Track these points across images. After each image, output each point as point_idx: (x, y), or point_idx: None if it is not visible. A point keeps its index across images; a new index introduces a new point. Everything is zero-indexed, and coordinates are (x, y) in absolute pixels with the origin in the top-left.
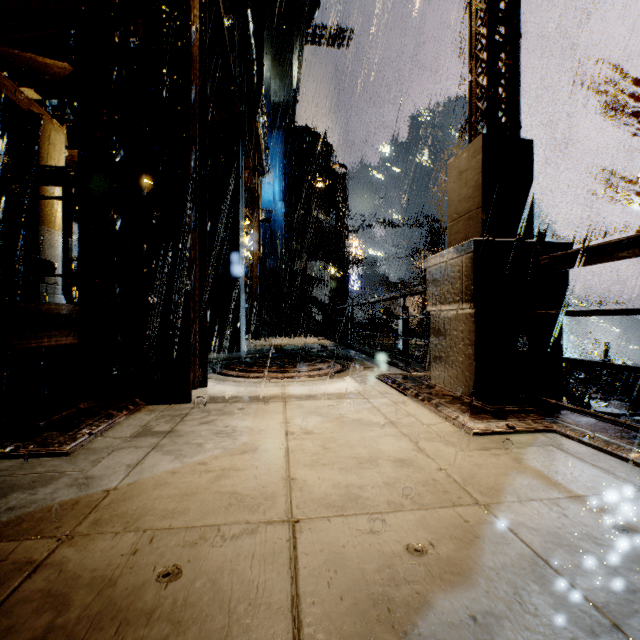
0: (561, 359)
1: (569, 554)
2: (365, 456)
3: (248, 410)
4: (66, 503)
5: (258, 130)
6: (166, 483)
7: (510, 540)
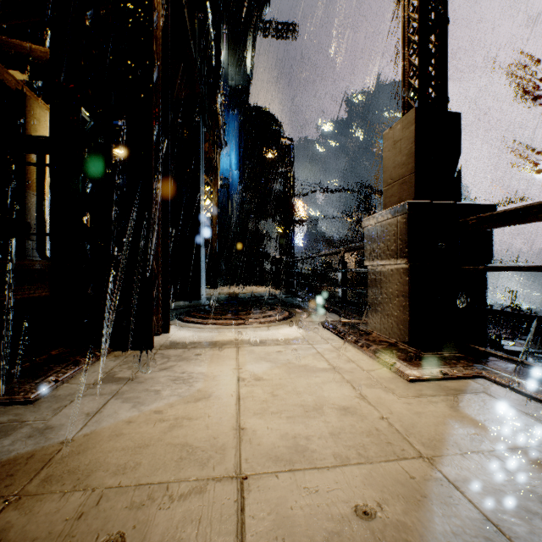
0: (489, 310)
1: (519, 517)
2: (311, 404)
3: (204, 356)
4: (21, 457)
5: (217, 108)
6: (121, 434)
7: (458, 500)
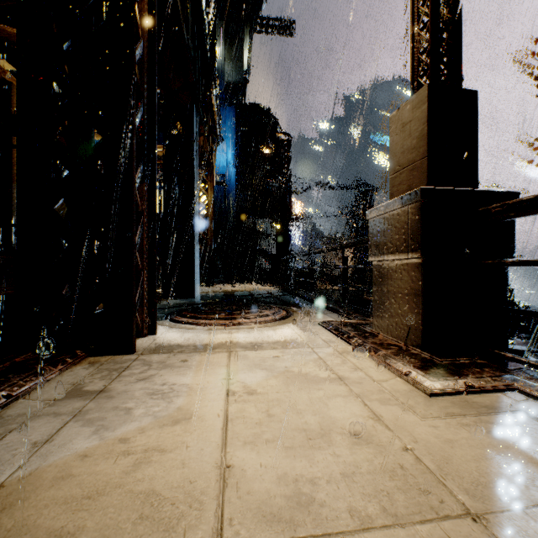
0: (518, 311)
1: None
2: (315, 427)
3: (191, 362)
4: None
5: (212, 101)
6: (69, 475)
7: None
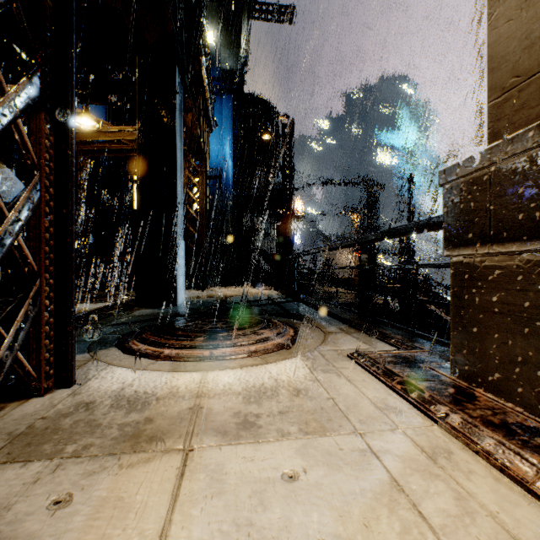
0: None
1: None
2: None
3: (71, 514)
4: None
5: (202, 73)
6: None
7: None
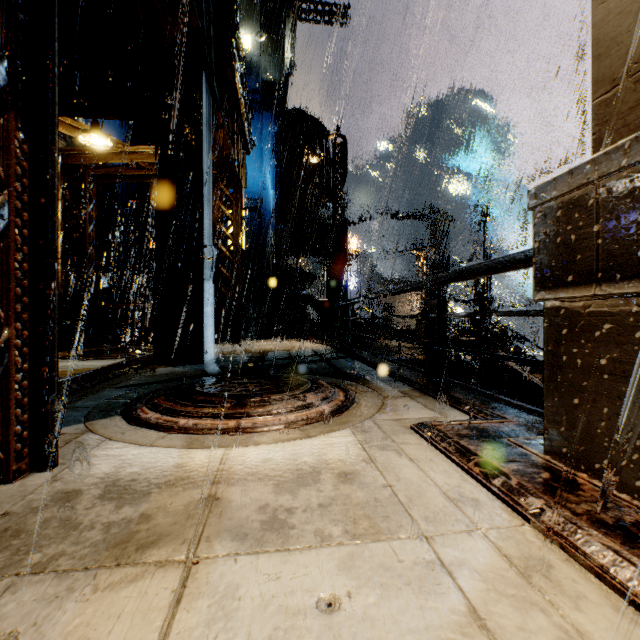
0: None
1: None
2: None
3: None
4: None
5: (235, 81)
6: None
7: None
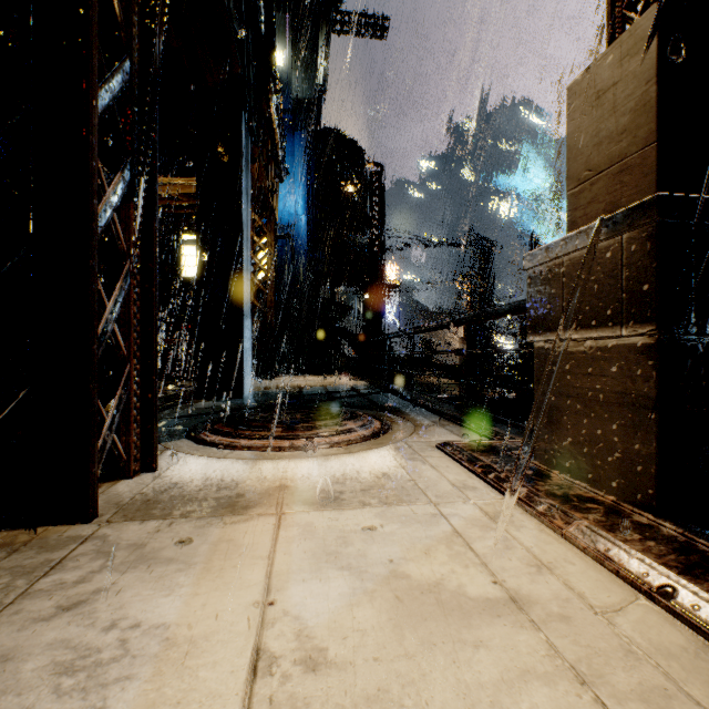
0: None
1: None
2: None
3: (196, 547)
4: None
5: (271, 113)
6: None
7: None
